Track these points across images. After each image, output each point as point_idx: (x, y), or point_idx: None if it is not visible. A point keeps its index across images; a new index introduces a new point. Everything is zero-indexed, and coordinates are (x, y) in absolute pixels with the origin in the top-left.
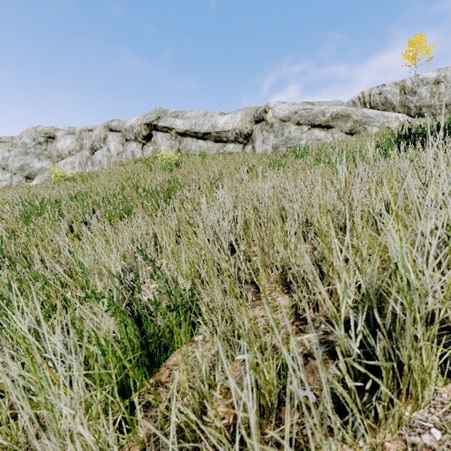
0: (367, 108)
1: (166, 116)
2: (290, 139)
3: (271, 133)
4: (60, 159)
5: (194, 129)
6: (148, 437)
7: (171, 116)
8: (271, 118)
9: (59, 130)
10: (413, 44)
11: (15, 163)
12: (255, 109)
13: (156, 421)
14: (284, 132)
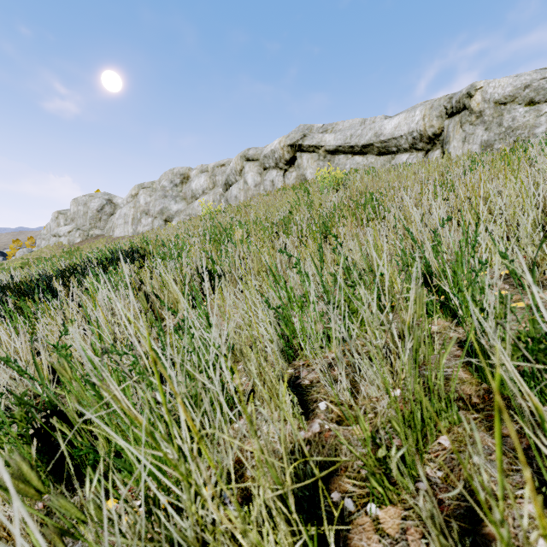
0: None
1: (312, 133)
2: (515, 129)
3: (479, 125)
4: (194, 200)
5: (349, 142)
6: None
7: (318, 132)
8: (479, 103)
9: (192, 170)
10: None
11: (156, 207)
12: (447, 98)
13: None
14: (502, 121)
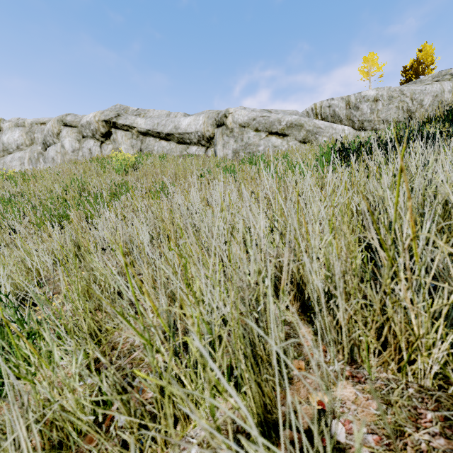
0: (319, 119)
1: (127, 114)
2: (249, 145)
3: (231, 138)
4: (6, 154)
5: (156, 129)
6: None
7: (133, 114)
8: (231, 122)
9: (5, 121)
10: (367, 61)
11: None
12: (217, 113)
13: None
14: (243, 138)
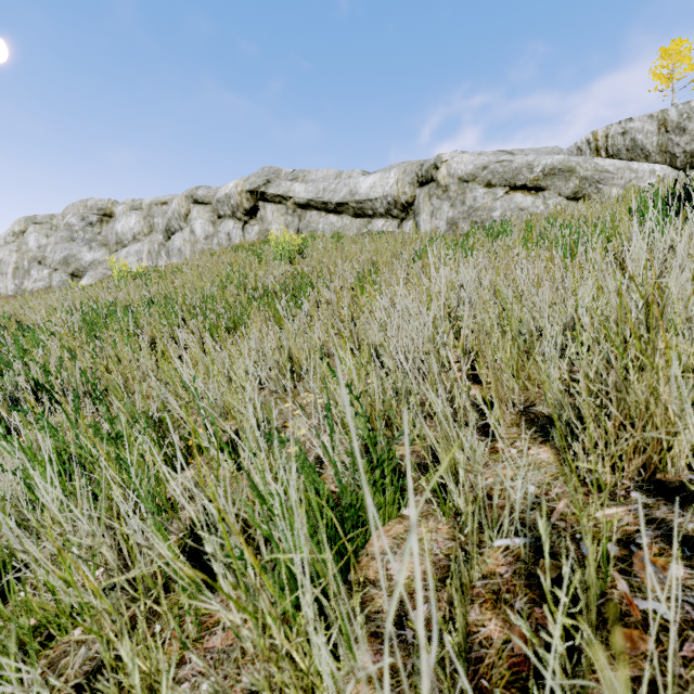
0: (602, 157)
1: (279, 179)
2: (476, 210)
3: (445, 201)
4: (120, 247)
5: (322, 197)
6: (379, 669)
7: (287, 179)
8: (445, 176)
9: (119, 204)
10: (668, 55)
11: (56, 253)
12: (419, 164)
13: (383, 643)
14: (466, 199)
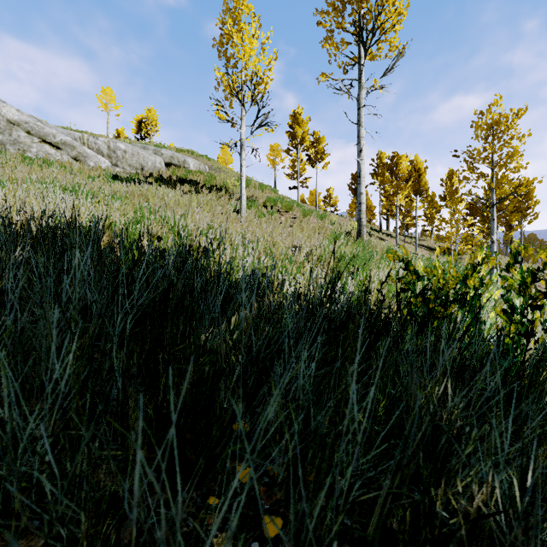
0: (86, 146)
1: None
2: (20, 143)
3: None
4: None
5: None
6: None
7: None
8: None
9: None
10: (106, 94)
11: None
12: None
13: None
14: (13, 134)
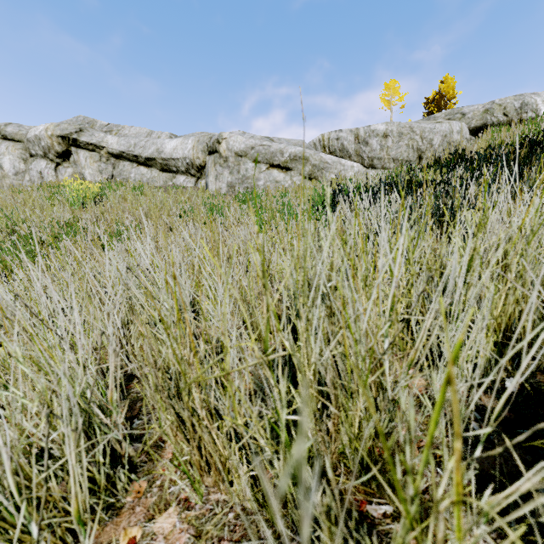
0: (327, 152)
1: (93, 129)
2: (247, 178)
3: (226, 168)
4: None
5: (133, 151)
6: None
7: (101, 130)
8: (226, 150)
9: None
10: (389, 89)
11: None
12: (209, 137)
13: None
14: (240, 169)
